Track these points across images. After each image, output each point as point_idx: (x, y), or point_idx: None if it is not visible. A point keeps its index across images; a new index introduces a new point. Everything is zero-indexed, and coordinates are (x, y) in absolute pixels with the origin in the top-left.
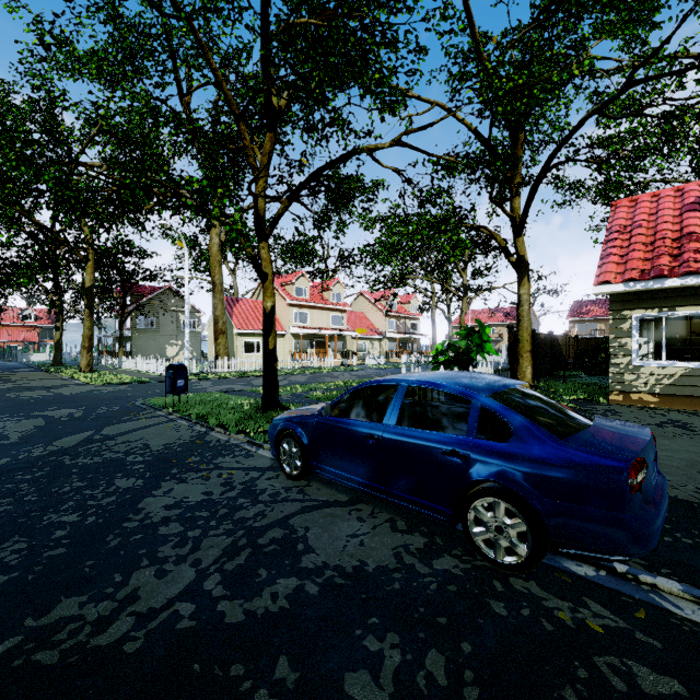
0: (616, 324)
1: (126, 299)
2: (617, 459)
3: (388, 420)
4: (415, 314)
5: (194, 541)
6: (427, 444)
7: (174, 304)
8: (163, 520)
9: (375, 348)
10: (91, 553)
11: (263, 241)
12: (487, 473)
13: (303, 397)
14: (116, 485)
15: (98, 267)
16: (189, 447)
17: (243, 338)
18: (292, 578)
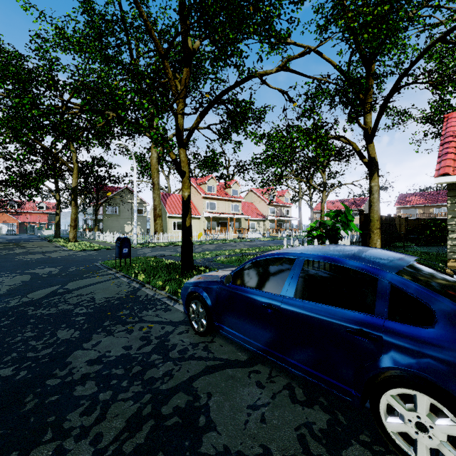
0: (453, 207)
1: (99, 195)
2: None
3: (286, 292)
4: (287, 203)
5: (102, 407)
6: (328, 320)
7: (129, 198)
8: (82, 377)
9: (261, 226)
10: (3, 419)
11: (181, 148)
12: (406, 361)
13: (211, 261)
14: (57, 336)
15: (82, 174)
16: (123, 301)
17: (173, 220)
18: None
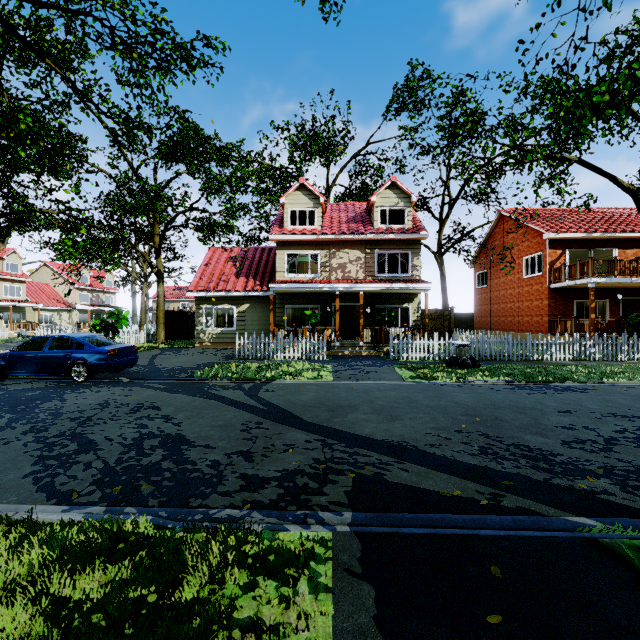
0: (197, 310)
1: None
2: (108, 350)
3: (45, 349)
4: (110, 288)
5: None
6: (59, 354)
7: None
8: None
9: (64, 319)
10: None
11: None
12: (77, 358)
13: None
14: None
15: None
16: None
17: None
18: (5, 391)
